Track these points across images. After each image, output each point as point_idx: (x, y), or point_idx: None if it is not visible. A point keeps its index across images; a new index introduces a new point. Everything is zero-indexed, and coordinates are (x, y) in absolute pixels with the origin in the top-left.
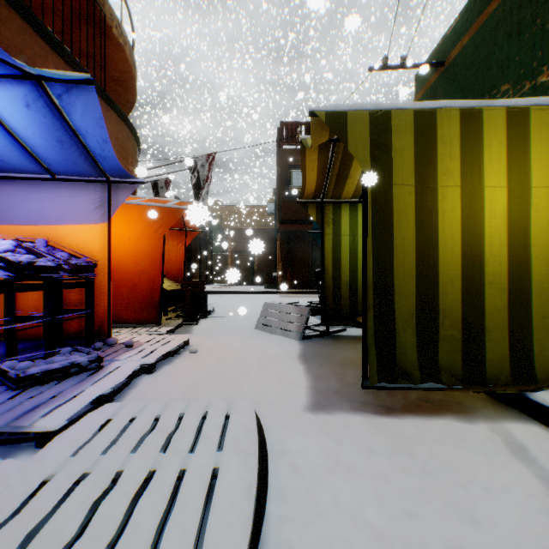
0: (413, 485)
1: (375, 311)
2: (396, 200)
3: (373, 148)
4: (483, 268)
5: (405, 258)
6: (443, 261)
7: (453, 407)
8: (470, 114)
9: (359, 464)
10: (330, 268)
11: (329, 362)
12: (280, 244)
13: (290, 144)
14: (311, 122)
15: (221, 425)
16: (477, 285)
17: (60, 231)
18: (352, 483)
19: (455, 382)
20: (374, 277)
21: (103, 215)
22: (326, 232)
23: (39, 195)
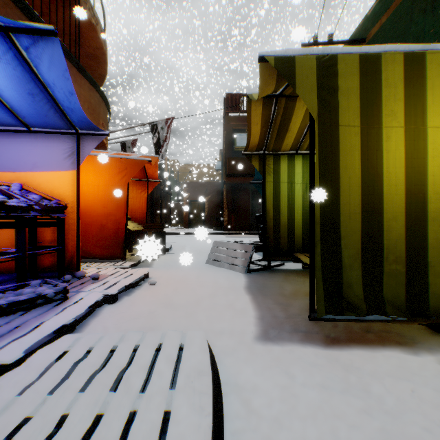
0: (377, 428)
1: (322, 247)
2: (342, 140)
3: (320, 91)
4: (426, 205)
5: (350, 196)
6: (387, 198)
7: (395, 338)
8: (413, 58)
9: (315, 402)
10: (271, 211)
11: (273, 293)
12: (226, 194)
13: (234, 112)
14: (260, 69)
15: (174, 360)
16: (420, 221)
17: (35, 177)
18: (311, 425)
19: (400, 314)
20: (321, 214)
21: (73, 163)
22: (267, 180)
23: (16, 145)
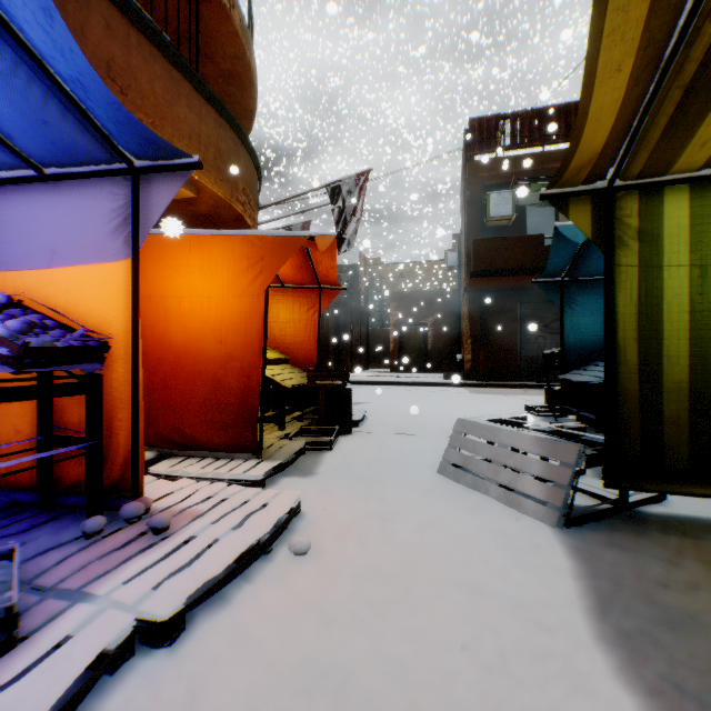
0: None
1: None
2: None
3: None
4: None
5: None
6: None
7: None
8: None
9: None
10: (630, 350)
11: None
12: (469, 310)
13: (485, 153)
14: None
15: None
16: None
17: (55, 279)
18: None
19: None
20: None
21: (126, 243)
22: (618, 260)
23: (22, 212)
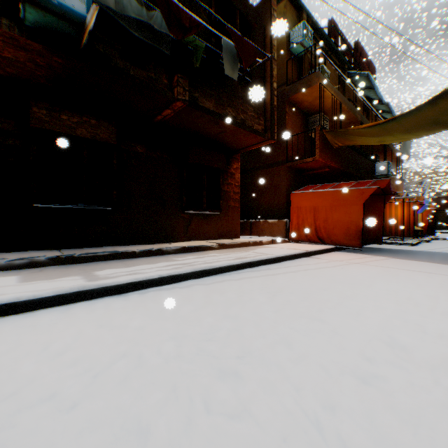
0: None
1: None
2: None
3: None
4: None
5: None
6: None
7: None
8: None
9: None
10: None
11: None
12: None
13: None
14: None
15: None
16: None
17: None
18: None
19: None
20: None
21: None
22: None
23: None
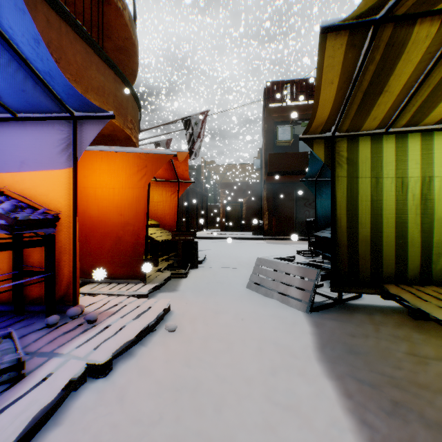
0: None
1: None
2: None
3: None
4: None
5: None
6: None
7: None
8: None
9: None
10: (343, 220)
11: (374, 375)
12: (267, 194)
13: (276, 102)
14: None
15: None
16: None
17: (23, 178)
18: None
19: None
20: None
21: (68, 159)
22: (337, 174)
23: (1, 138)
